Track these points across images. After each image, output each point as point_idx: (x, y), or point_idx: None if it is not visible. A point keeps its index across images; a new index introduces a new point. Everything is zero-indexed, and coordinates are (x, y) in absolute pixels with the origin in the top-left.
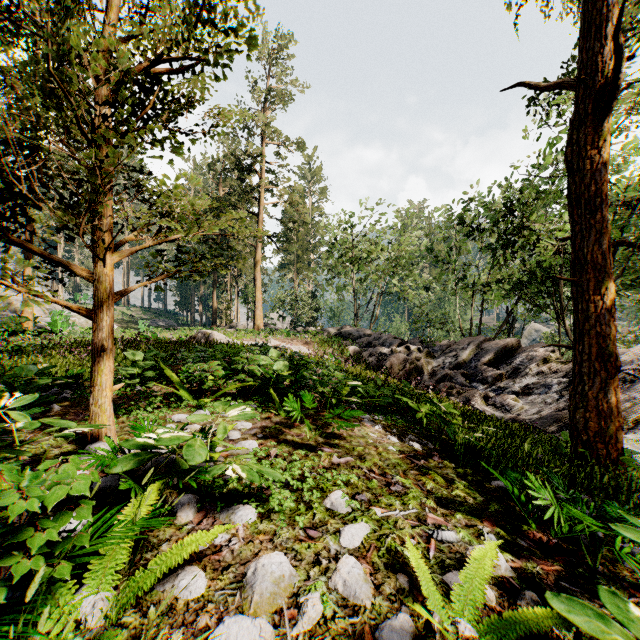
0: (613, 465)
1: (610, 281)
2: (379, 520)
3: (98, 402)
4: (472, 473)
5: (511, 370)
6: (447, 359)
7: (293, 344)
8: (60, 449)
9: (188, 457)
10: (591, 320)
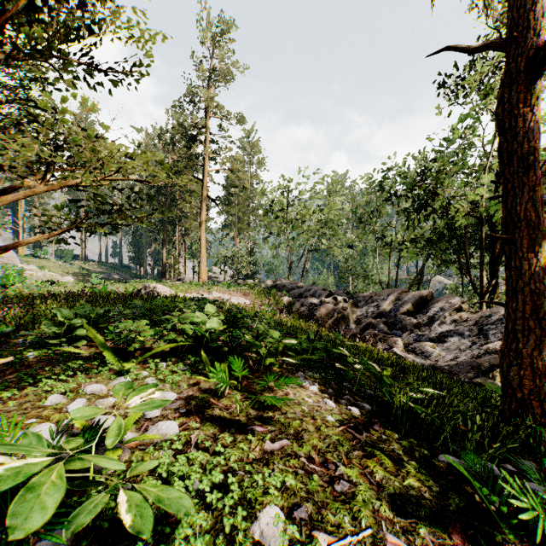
0: None
1: (544, 239)
2: None
3: None
4: (417, 444)
5: (427, 319)
6: (370, 309)
7: (233, 295)
8: None
9: (18, 520)
10: (525, 277)
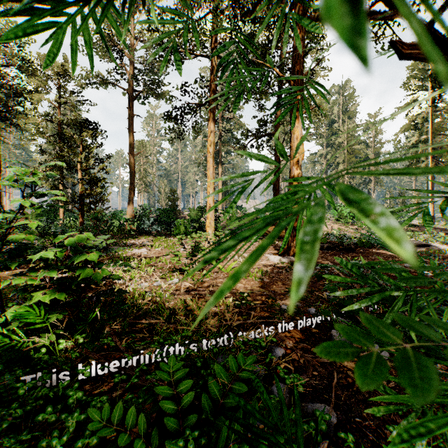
0: None
1: None
2: None
3: None
4: None
5: None
6: None
7: None
8: None
9: None
10: None
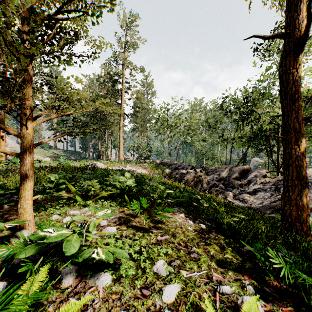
0: (304, 234)
1: (303, 138)
2: (185, 280)
3: (23, 207)
4: (233, 242)
5: (246, 181)
6: (214, 176)
7: (138, 168)
8: (1, 234)
9: (66, 250)
10: (293, 158)
